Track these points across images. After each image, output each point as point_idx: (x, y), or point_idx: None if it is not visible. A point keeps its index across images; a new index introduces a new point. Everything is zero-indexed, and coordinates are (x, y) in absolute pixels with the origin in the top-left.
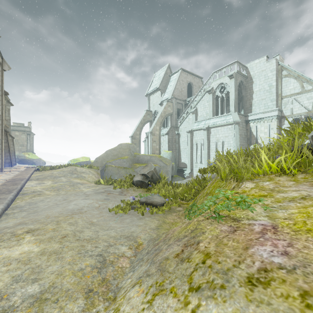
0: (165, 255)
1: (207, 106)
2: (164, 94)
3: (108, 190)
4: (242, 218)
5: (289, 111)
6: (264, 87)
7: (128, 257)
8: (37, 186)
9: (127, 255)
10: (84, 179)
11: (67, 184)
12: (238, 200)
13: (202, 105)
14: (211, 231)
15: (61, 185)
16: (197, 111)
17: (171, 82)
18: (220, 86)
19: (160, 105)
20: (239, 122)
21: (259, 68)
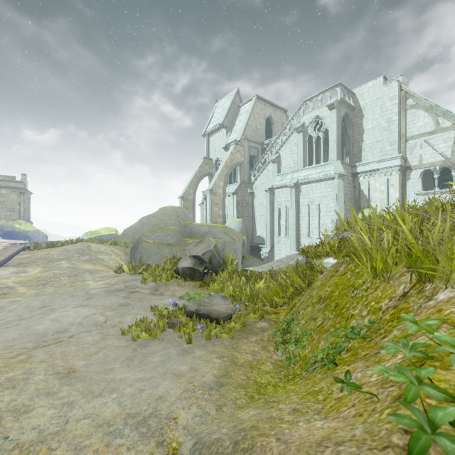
0: None
1: (295, 152)
2: (230, 134)
3: (132, 285)
4: None
5: (417, 159)
6: (380, 124)
7: None
8: (10, 277)
9: None
10: (101, 263)
11: (66, 272)
12: None
13: (287, 150)
14: None
15: (54, 275)
16: (281, 159)
17: (241, 116)
18: (315, 122)
19: (224, 150)
20: (344, 176)
21: (373, 94)
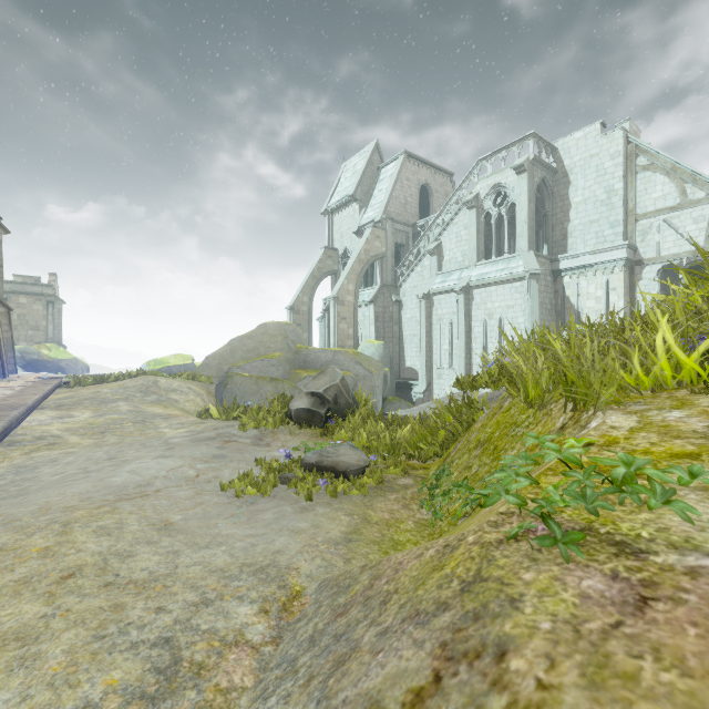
0: (370, 685)
1: (465, 238)
2: (365, 211)
3: (227, 433)
4: (650, 543)
5: (652, 249)
6: (596, 195)
7: (253, 648)
8: (53, 424)
9: (251, 638)
10: (174, 406)
11: (130, 417)
12: (621, 474)
13: (453, 235)
14: (543, 594)
15: (113, 421)
16: (443, 249)
17: (382, 184)
18: (495, 192)
19: (356, 235)
20: (539, 275)
21: (585, 150)
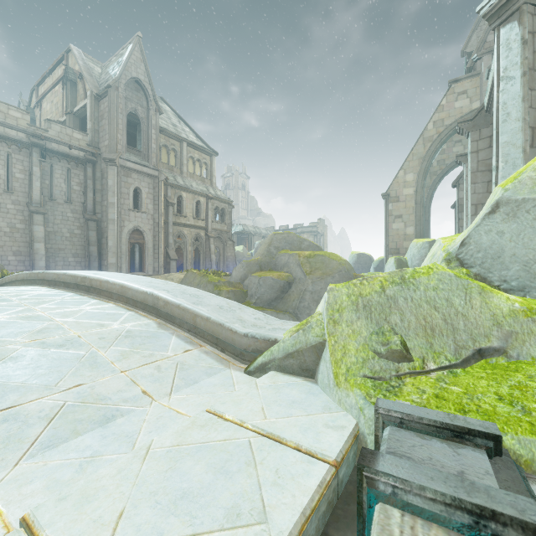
0: None
1: None
2: None
3: None
4: None
5: None
6: None
7: None
8: None
9: None
10: None
11: None
12: None
13: None
14: None
15: None
16: None
17: None
18: None
19: None
20: None
21: None
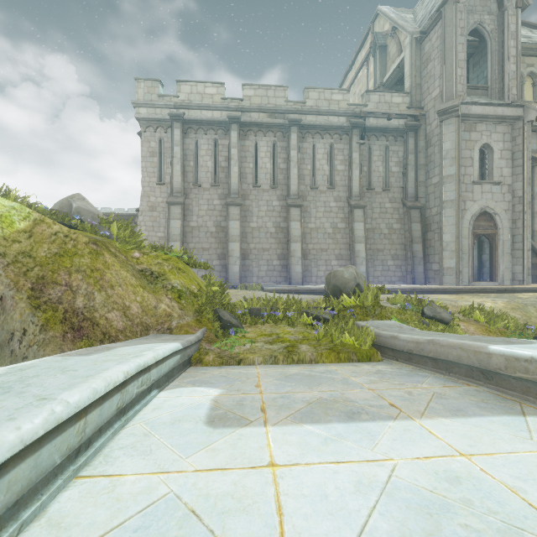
0: None
1: None
2: None
3: None
4: None
5: None
6: None
7: None
8: None
9: None
10: None
11: None
12: None
13: None
14: None
15: None
16: None
17: None
18: None
19: None
20: None
21: None
